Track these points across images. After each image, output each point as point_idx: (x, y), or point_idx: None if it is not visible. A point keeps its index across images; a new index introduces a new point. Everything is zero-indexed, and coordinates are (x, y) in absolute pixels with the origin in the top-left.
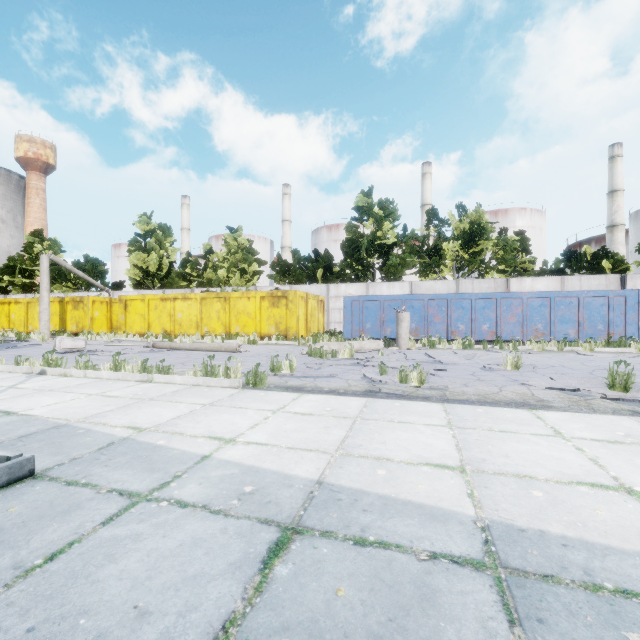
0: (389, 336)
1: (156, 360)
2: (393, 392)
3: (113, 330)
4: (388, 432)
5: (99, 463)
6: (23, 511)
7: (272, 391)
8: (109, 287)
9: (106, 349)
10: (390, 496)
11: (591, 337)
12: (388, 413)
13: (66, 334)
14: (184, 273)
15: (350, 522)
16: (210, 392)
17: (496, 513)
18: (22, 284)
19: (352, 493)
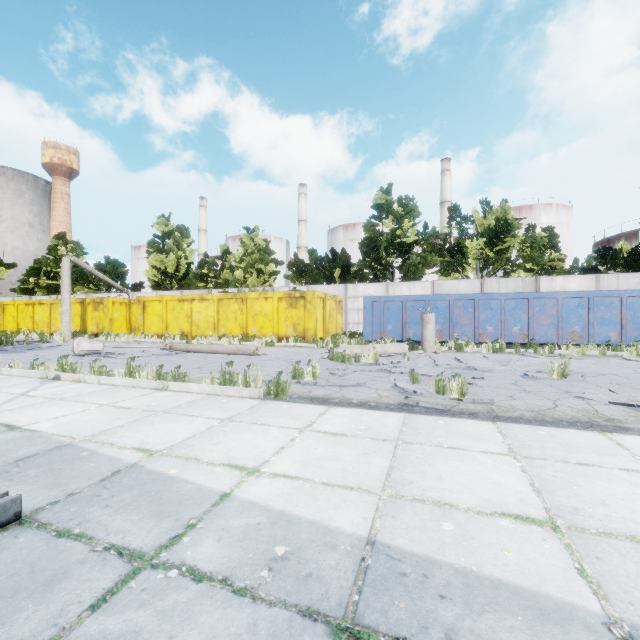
0: (412, 338)
1: (173, 364)
2: (432, 406)
3: (132, 331)
4: (440, 462)
5: (99, 502)
6: None
7: (296, 403)
8: (129, 288)
9: (123, 351)
10: (470, 570)
11: (637, 340)
12: (433, 434)
13: (87, 335)
14: (201, 274)
15: (426, 619)
16: (228, 403)
17: (632, 609)
18: (47, 286)
19: (418, 563)
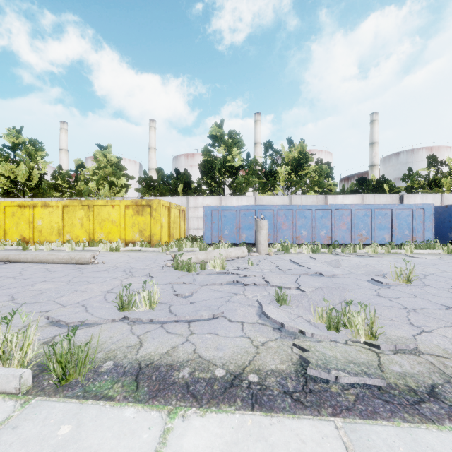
0: (244, 241)
1: None
2: (362, 381)
3: None
4: None
5: None
6: None
7: (98, 402)
8: None
9: None
10: None
11: (406, 241)
12: None
13: None
14: (55, 184)
15: None
16: None
17: None
18: None
19: None
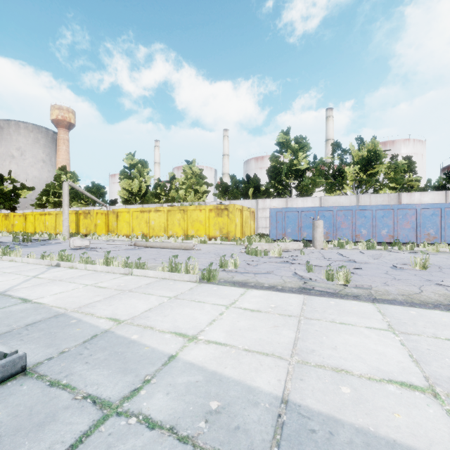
0: (305, 238)
1: (136, 256)
2: (325, 290)
3: (109, 232)
4: (335, 335)
5: (81, 359)
6: (4, 420)
7: (223, 286)
8: (107, 203)
9: (103, 247)
10: (368, 430)
11: None
12: (327, 312)
13: (79, 235)
14: (156, 193)
15: None
16: (174, 285)
17: None
18: (54, 202)
19: (324, 421)
